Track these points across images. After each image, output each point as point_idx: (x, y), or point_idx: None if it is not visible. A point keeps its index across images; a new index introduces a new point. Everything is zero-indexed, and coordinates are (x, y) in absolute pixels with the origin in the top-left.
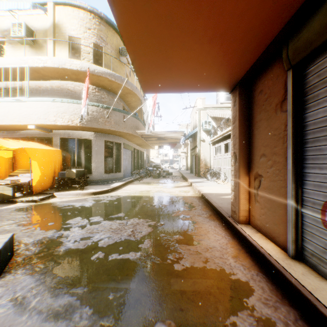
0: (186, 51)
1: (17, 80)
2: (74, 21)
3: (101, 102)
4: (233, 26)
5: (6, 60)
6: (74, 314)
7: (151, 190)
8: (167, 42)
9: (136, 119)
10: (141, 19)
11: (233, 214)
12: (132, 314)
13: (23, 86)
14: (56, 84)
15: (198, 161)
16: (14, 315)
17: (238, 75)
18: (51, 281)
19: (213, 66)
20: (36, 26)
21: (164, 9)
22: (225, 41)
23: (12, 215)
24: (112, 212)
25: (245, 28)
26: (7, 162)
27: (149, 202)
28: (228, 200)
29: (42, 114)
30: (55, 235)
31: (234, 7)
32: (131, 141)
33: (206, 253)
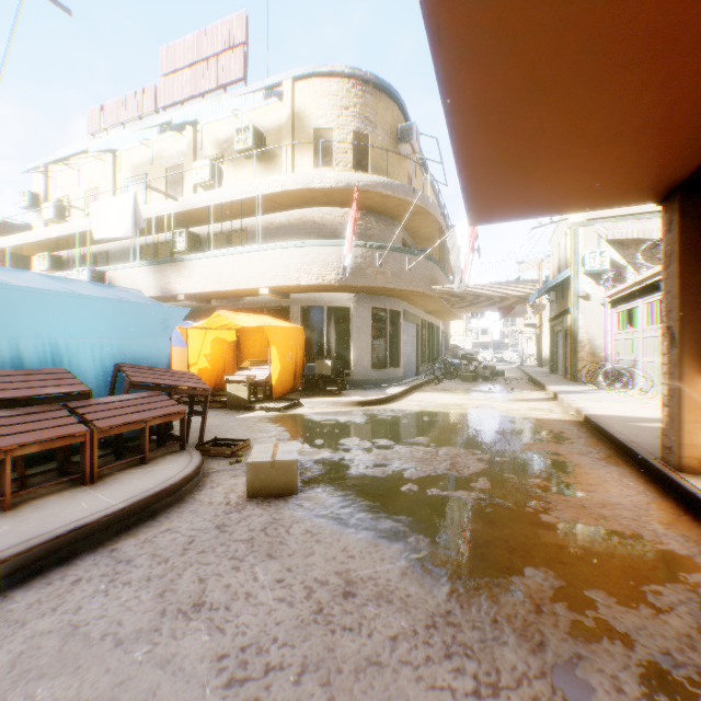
0: (561, 160)
1: (240, 218)
2: (323, 101)
3: (367, 237)
4: (658, 116)
5: (230, 189)
6: (409, 539)
7: (465, 404)
8: (529, 156)
9: (430, 263)
10: (492, 139)
11: (663, 454)
12: (486, 553)
13: (248, 225)
14: (295, 215)
15: (571, 344)
16: (339, 527)
17: (674, 175)
18: (361, 504)
19: (615, 170)
20: (265, 124)
21: (532, 122)
22: (642, 135)
23: (260, 426)
24: (404, 434)
25: (684, 113)
26: (230, 349)
27: (468, 424)
28: (653, 431)
29: (279, 270)
30: (335, 456)
31: (659, 96)
32: (418, 305)
33: (601, 510)
